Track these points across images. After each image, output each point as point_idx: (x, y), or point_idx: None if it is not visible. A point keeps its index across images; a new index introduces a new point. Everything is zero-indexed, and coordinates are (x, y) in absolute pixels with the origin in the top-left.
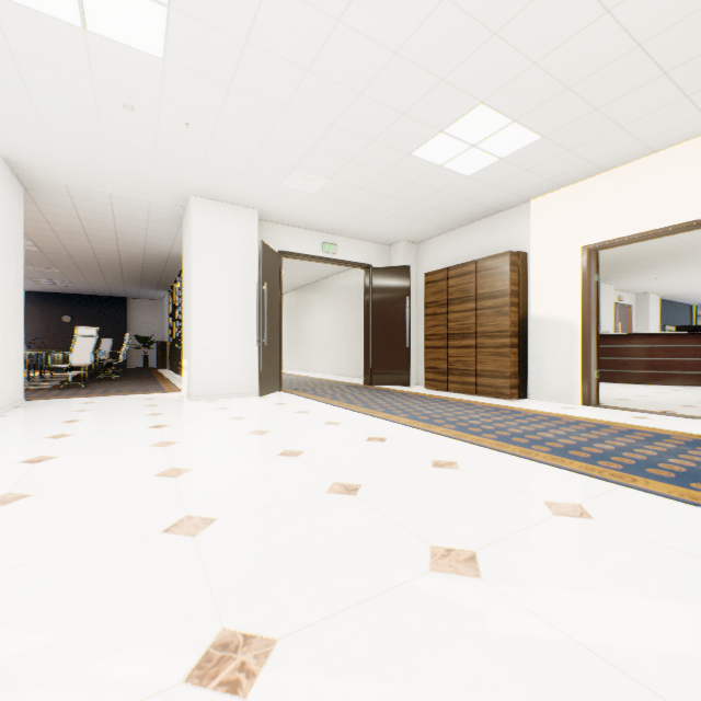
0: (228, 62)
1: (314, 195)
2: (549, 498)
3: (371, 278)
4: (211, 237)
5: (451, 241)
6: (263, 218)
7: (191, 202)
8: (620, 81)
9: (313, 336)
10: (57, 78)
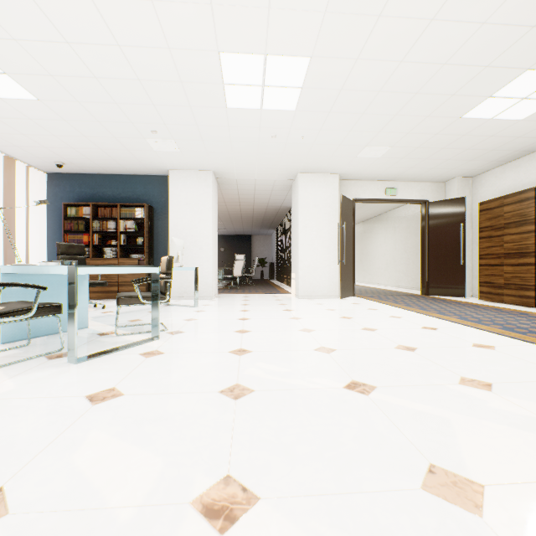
0: (329, 102)
1: (380, 158)
2: None
3: (427, 211)
4: (310, 196)
5: (508, 172)
6: (341, 178)
7: (298, 177)
8: None
9: (376, 257)
10: (244, 132)
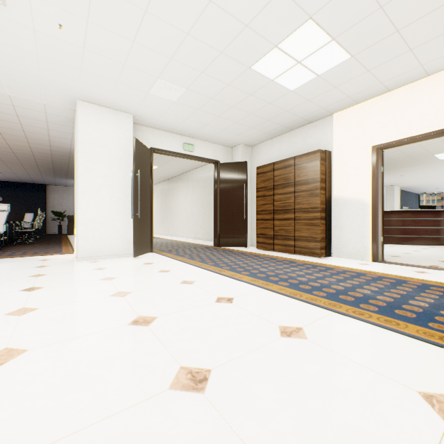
0: None
1: (176, 103)
2: (420, 387)
3: (219, 170)
4: (95, 133)
5: (276, 144)
6: (138, 122)
7: (77, 104)
8: (422, 2)
9: (179, 212)
10: None
